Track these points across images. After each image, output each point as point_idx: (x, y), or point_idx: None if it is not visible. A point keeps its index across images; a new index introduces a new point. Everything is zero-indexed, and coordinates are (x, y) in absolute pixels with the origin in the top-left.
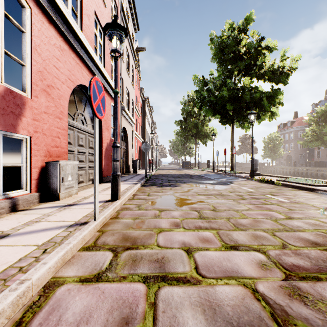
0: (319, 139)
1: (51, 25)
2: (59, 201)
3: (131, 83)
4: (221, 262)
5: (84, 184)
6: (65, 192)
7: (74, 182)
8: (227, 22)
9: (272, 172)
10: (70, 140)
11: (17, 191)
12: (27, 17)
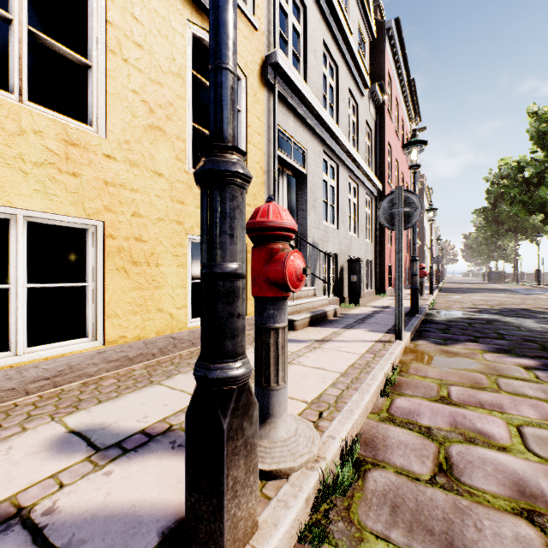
0: None
1: None
2: None
3: None
4: (481, 303)
5: None
6: None
7: None
8: None
9: None
10: None
11: (389, 287)
12: None
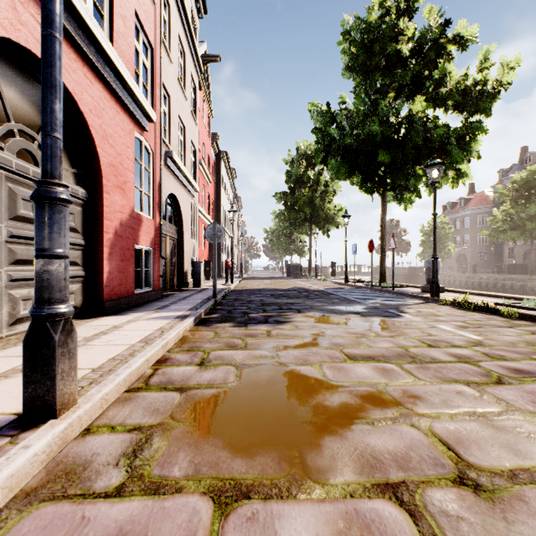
0: (517, 227)
1: None
2: None
3: (190, 111)
4: None
5: None
6: None
7: None
8: None
9: None
10: None
11: None
12: None
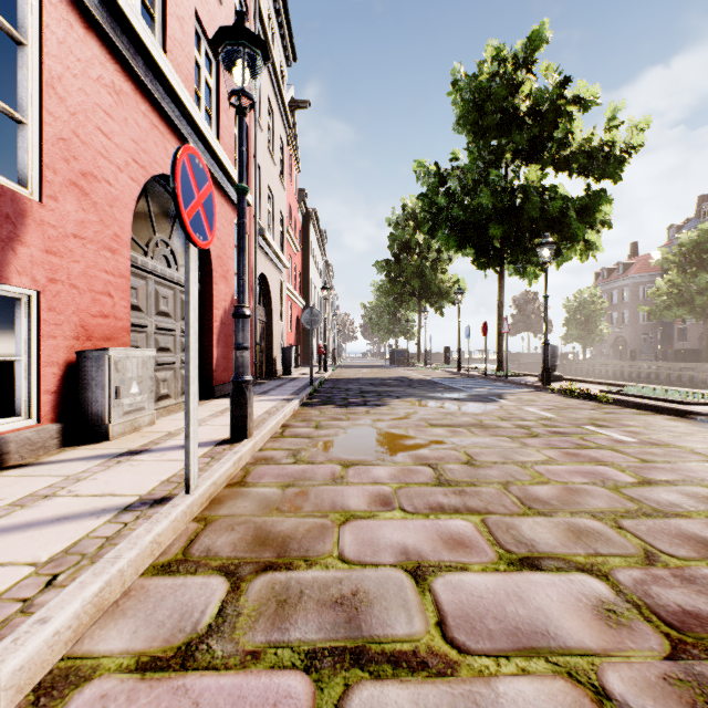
0: (684, 302)
1: (90, 33)
2: (108, 442)
3: (279, 176)
4: (502, 605)
5: (171, 401)
6: (124, 421)
7: (145, 397)
8: (490, 44)
9: (584, 373)
10: (137, 301)
11: (6, 422)
12: (30, 9)
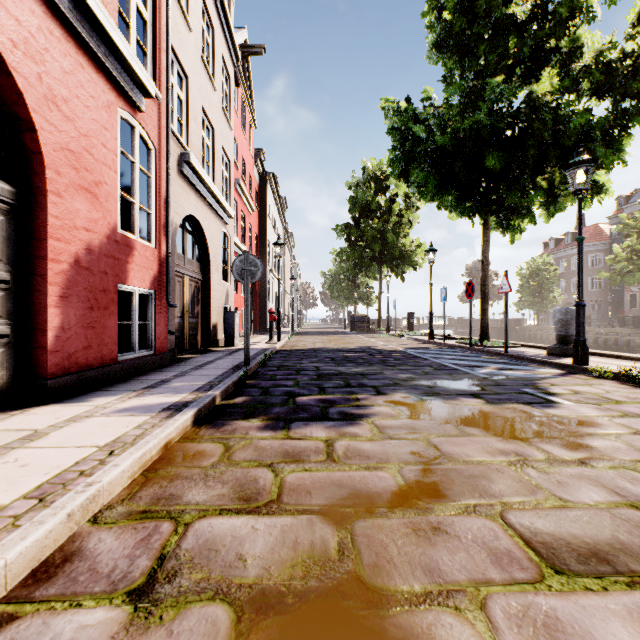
0: None
1: None
2: None
3: (221, 107)
4: None
5: None
6: None
7: None
8: None
9: (538, 338)
10: None
11: None
12: None
